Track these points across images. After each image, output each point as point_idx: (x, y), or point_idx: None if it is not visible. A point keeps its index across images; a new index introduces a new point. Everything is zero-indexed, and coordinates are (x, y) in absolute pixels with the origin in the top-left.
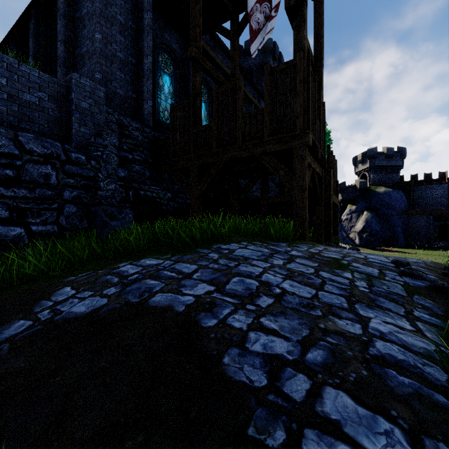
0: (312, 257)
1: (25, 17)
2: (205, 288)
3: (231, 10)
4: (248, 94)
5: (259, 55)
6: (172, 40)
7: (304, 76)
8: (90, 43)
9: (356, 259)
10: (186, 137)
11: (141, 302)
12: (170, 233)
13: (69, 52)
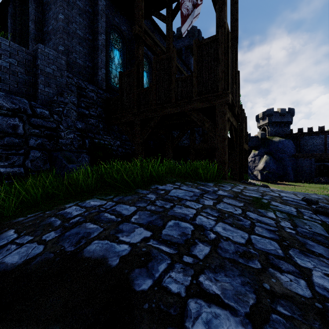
0: (237, 197)
1: (4, 3)
2: (141, 234)
3: (167, 0)
4: (179, 67)
5: (187, 38)
6: (121, 23)
7: (224, 48)
8: (54, 22)
9: (273, 198)
10: (131, 97)
11: (75, 252)
12: (115, 175)
13: (38, 30)
